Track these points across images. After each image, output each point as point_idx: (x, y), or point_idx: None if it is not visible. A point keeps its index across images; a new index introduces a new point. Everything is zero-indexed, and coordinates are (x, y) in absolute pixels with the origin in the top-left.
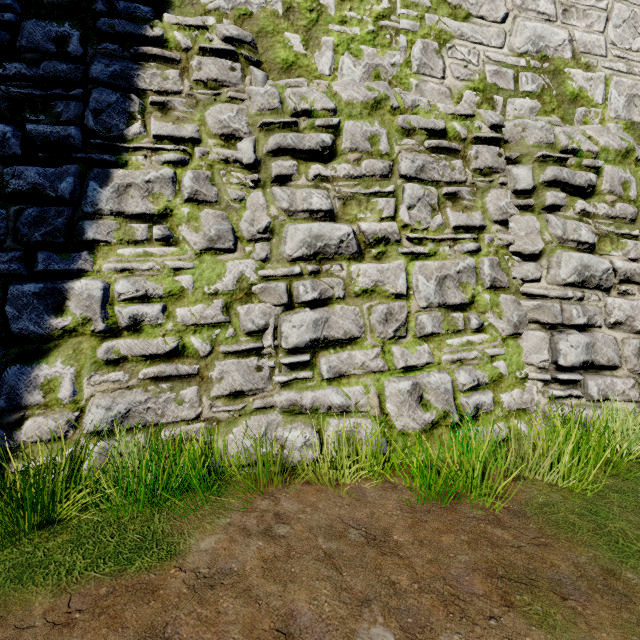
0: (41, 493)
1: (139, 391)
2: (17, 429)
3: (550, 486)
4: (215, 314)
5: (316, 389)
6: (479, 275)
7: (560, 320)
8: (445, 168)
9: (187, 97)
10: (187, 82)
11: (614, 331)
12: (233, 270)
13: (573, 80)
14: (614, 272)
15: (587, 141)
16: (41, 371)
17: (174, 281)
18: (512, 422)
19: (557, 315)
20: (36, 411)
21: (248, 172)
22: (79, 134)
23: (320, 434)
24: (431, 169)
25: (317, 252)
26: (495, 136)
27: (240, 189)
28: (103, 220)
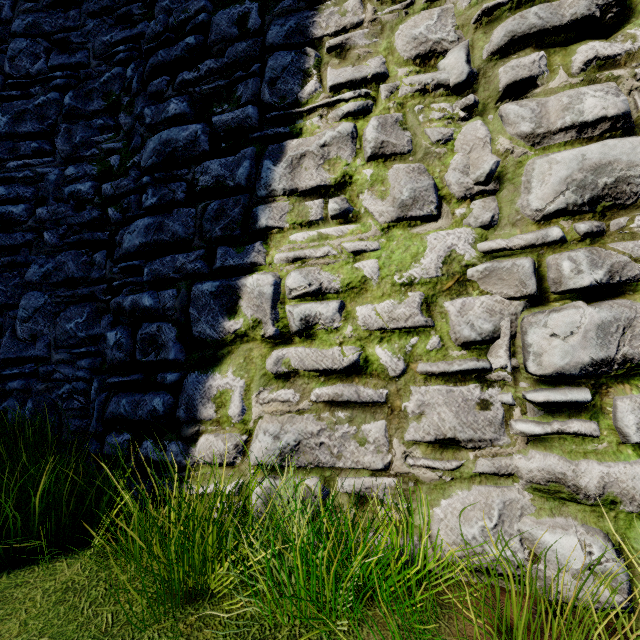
0: (192, 553)
1: (310, 418)
2: (193, 445)
3: None
4: (410, 314)
5: (609, 459)
6: None
7: None
8: None
9: (369, 26)
10: (369, 6)
11: None
12: (436, 246)
13: None
14: None
15: None
16: (214, 381)
17: (353, 269)
18: None
19: None
20: (209, 427)
21: (456, 98)
22: (256, 113)
23: (622, 554)
24: None
25: (597, 196)
26: None
27: (444, 125)
28: (276, 203)
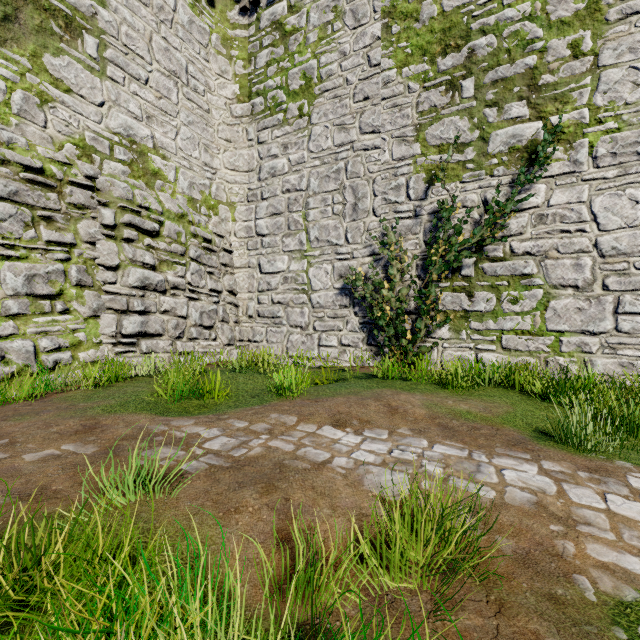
0: None
1: None
2: None
3: (83, 391)
4: None
5: None
6: (68, 276)
7: (126, 308)
8: (41, 197)
9: None
10: None
11: (164, 315)
12: None
13: (155, 162)
14: (168, 283)
15: (156, 204)
16: None
17: None
18: (88, 370)
19: (124, 305)
20: None
21: None
22: None
23: None
24: (26, 195)
25: None
26: (88, 184)
27: None
28: None
